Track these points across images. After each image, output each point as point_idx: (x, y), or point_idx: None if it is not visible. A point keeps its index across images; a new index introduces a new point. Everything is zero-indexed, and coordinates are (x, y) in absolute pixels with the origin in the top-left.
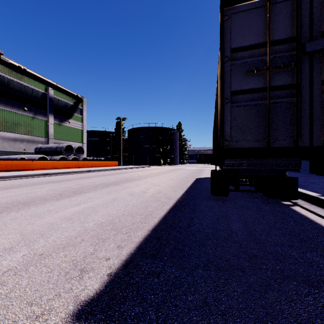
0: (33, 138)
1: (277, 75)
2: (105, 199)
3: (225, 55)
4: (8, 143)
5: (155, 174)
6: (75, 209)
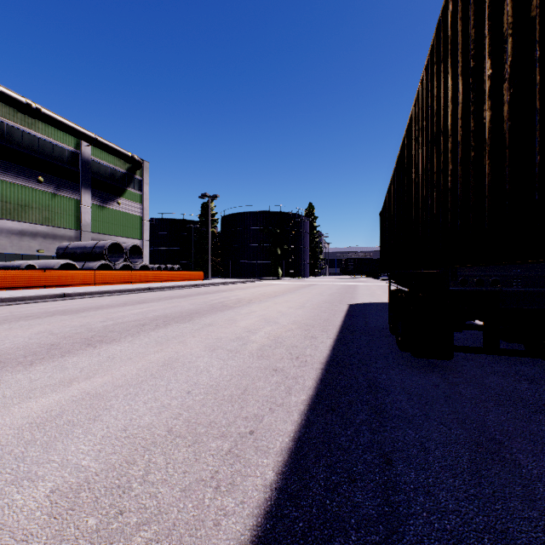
0: (54, 231)
1: None
2: (146, 362)
3: None
4: (9, 238)
5: (268, 296)
6: (43, 405)
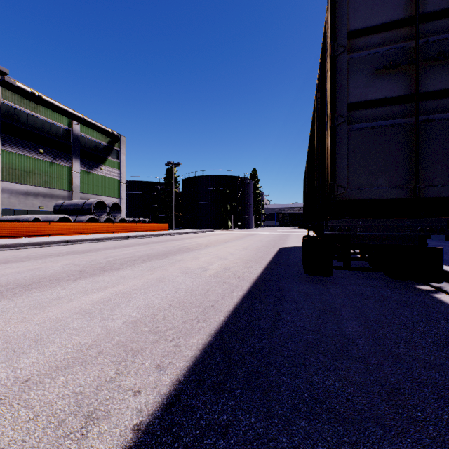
0: (52, 191)
1: (432, 72)
2: (145, 279)
3: (337, 44)
4: (17, 198)
5: (220, 242)
6: (97, 296)
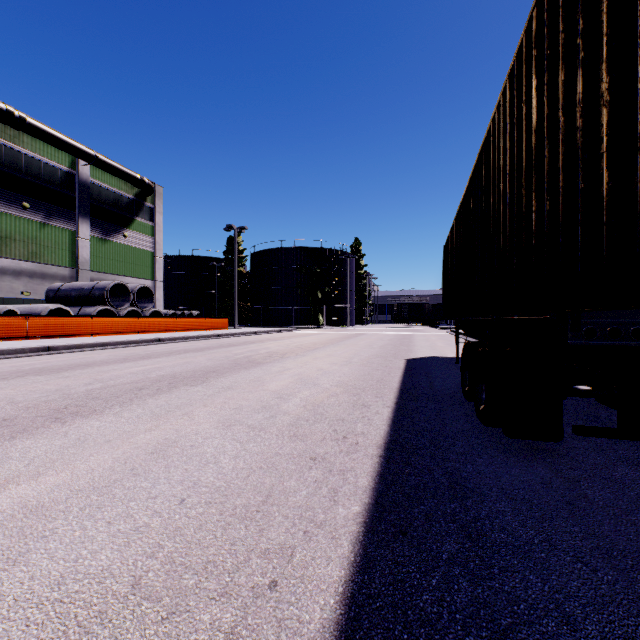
0: (44, 269)
1: None
2: (129, 448)
3: None
4: None
5: (307, 349)
6: None
